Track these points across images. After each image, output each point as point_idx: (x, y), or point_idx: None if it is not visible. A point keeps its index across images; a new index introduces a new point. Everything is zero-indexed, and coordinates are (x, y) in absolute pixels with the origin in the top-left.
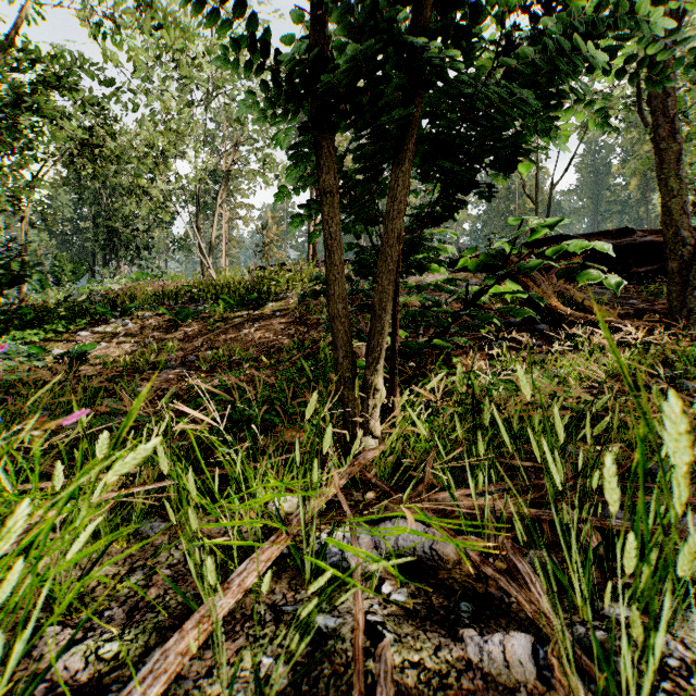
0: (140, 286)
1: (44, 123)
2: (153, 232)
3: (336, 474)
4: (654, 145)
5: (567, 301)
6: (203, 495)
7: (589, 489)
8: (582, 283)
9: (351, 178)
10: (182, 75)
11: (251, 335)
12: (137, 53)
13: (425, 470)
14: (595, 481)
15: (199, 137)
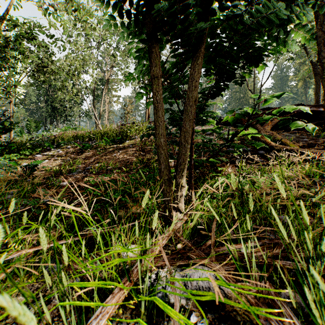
0: (66, 133)
1: (18, 54)
2: (73, 108)
3: (160, 238)
4: (318, 60)
5: (273, 139)
6: (86, 245)
7: (319, 252)
8: (293, 127)
9: (168, 72)
10: (86, 34)
11: (118, 156)
12: (64, 22)
13: (211, 233)
14: (323, 247)
15: (94, 63)
